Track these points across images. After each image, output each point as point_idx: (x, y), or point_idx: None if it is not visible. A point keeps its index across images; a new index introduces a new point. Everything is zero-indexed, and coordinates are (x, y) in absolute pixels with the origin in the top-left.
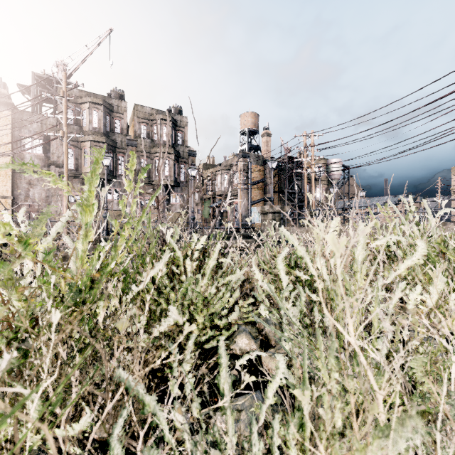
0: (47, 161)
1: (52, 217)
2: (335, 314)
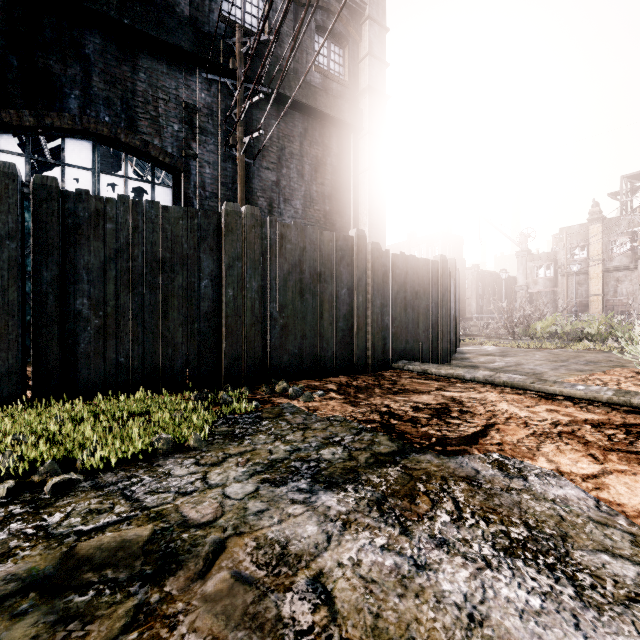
0: (633, 256)
1: (639, 309)
2: (635, 332)
